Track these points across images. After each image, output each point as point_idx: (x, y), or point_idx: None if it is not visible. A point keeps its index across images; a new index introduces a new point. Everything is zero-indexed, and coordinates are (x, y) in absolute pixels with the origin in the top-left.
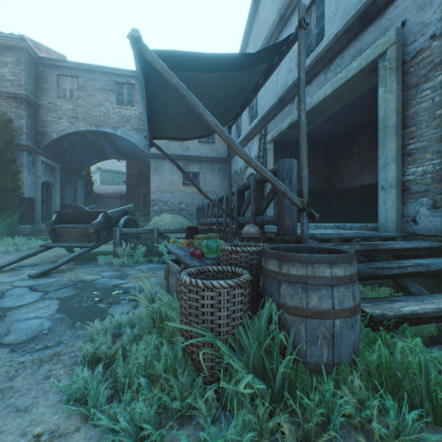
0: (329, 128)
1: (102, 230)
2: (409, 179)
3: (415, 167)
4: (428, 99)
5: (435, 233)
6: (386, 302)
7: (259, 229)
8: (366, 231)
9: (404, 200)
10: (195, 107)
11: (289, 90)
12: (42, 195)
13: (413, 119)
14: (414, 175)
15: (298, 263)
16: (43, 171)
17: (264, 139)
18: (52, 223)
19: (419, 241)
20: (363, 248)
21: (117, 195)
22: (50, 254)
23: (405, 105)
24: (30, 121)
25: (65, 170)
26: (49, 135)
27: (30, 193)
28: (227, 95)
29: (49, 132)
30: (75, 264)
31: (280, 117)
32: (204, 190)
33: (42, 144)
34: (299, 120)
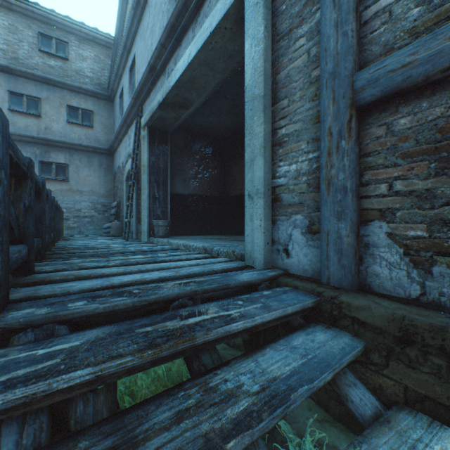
0: (218, 120)
1: None
2: (281, 184)
3: (288, 164)
4: (303, 52)
5: (312, 275)
6: None
7: None
8: (227, 264)
9: (275, 217)
10: None
11: (157, 53)
12: None
13: (285, 86)
14: (287, 176)
15: None
16: None
17: (139, 123)
18: None
19: (288, 294)
20: (148, 356)
21: None
22: None
23: (276, 65)
24: None
25: None
26: None
27: None
28: None
29: None
30: None
31: (154, 93)
32: (77, 188)
33: None
34: None
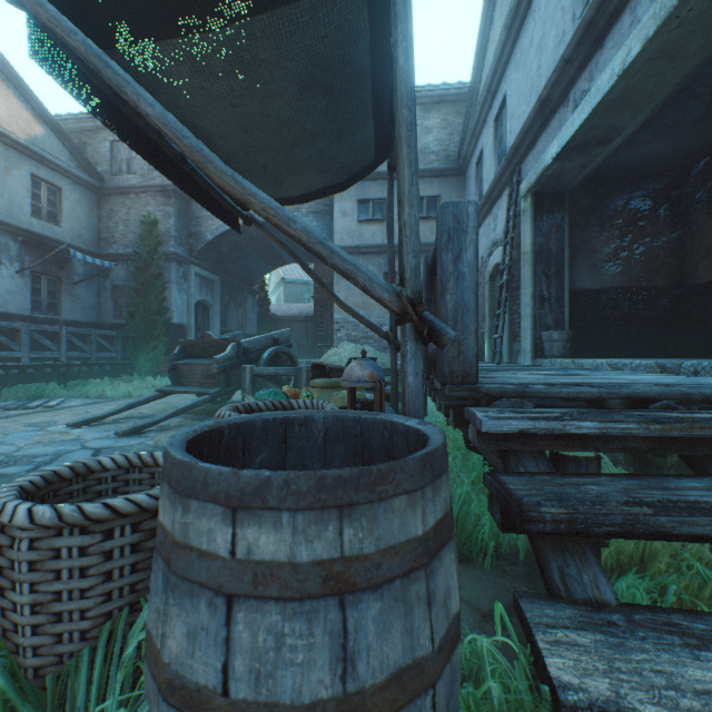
0: (669, 143)
1: (234, 368)
2: None
3: None
4: None
5: None
6: (675, 641)
7: (376, 370)
8: None
9: None
10: (121, 91)
11: (555, 78)
12: (197, 319)
13: None
14: None
15: (166, 486)
16: (198, 287)
17: (515, 192)
18: (173, 358)
19: None
20: (654, 430)
21: (300, 317)
22: (183, 402)
23: None
24: (181, 220)
25: (229, 285)
26: (203, 236)
27: (180, 317)
28: (302, 80)
29: (203, 233)
30: (194, 418)
31: (544, 140)
32: None
33: (195, 250)
34: (394, 72)
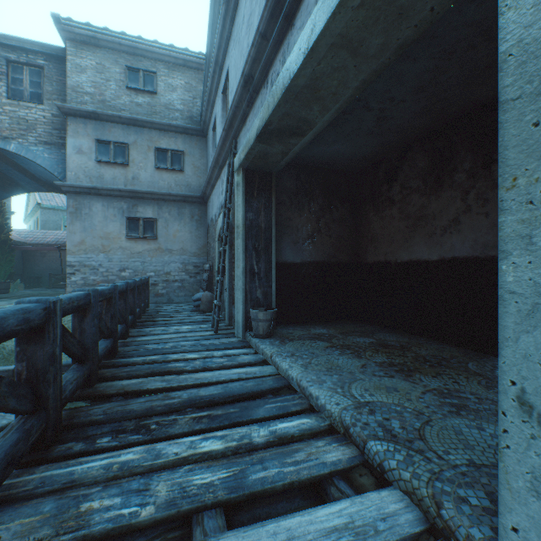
0: (349, 147)
1: None
2: None
3: None
4: None
5: None
6: None
7: None
8: None
9: None
10: None
11: (254, 52)
12: None
13: None
14: None
15: None
16: None
17: (232, 164)
18: None
19: None
20: None
21: (53, 247)
22: None
23: None
24: None
25: None
26: None
27: None
28: None
29: None
30: None
31: (251, 118)
32: (166, 247)
33: None
34: None
